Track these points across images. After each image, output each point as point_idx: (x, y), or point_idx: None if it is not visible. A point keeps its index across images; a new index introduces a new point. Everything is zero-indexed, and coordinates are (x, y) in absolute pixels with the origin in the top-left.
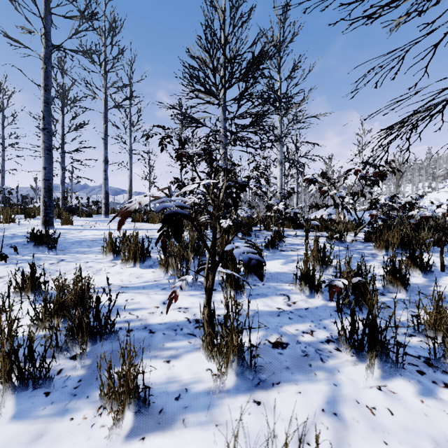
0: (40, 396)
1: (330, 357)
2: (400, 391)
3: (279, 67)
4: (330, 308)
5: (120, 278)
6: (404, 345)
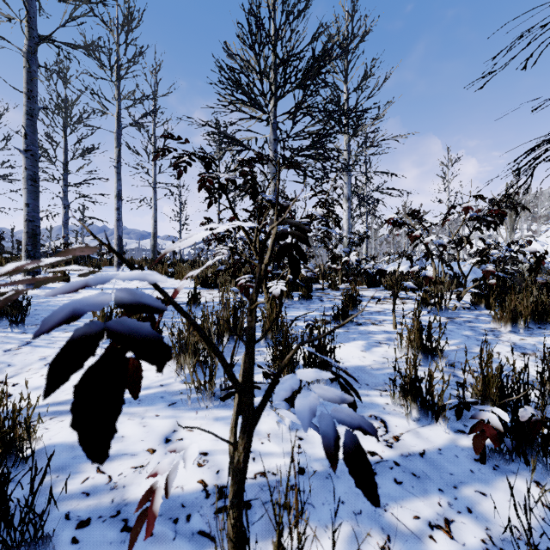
0: None
1: None
2: None
3: (346, 74)
4: (465, 452)
5: None
6: None
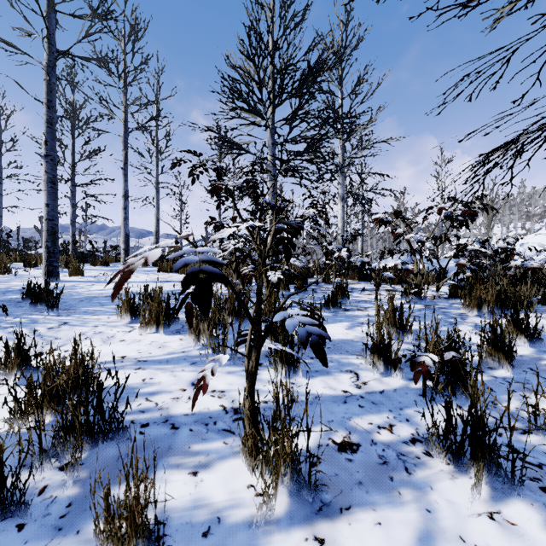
0: (11, 531)
1: (418, 465)
2: (520, 521)
3: (341, 80)
4: (413, 391)
5: (137, 349)
6: (525, 454)
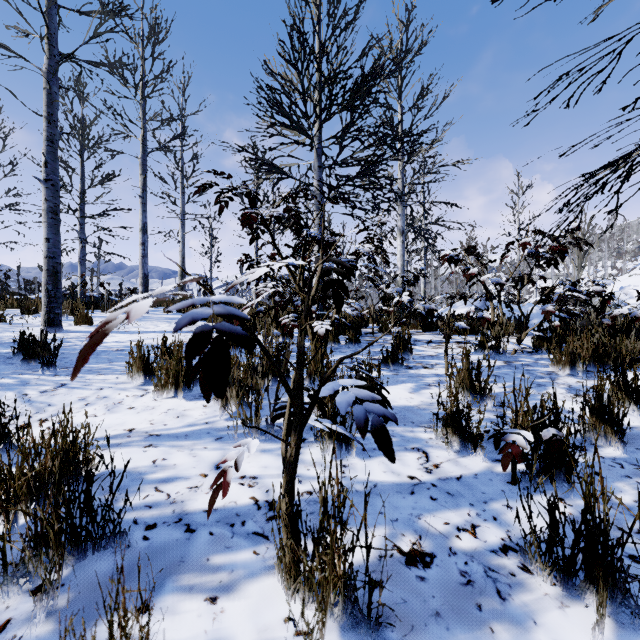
0: None
1: (514, 587)
2: None
3: (400, 92)
4: (499, 476)
5: (149, 419)
6: None
